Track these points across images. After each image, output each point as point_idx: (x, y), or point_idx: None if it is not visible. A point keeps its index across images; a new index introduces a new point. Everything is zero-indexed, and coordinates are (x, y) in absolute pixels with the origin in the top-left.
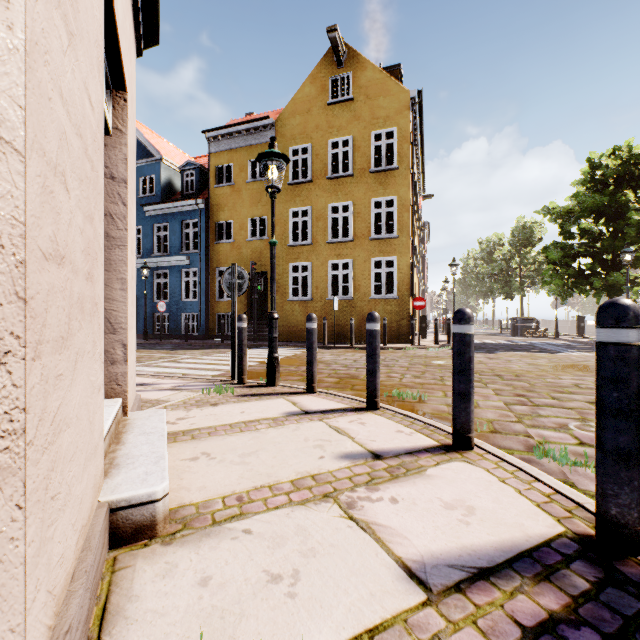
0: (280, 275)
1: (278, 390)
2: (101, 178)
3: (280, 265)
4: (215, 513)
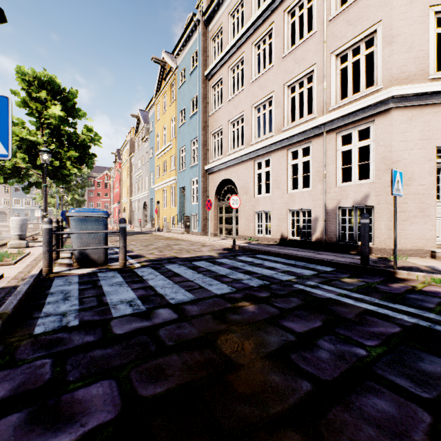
0: None
1: None
2: (433, 192)
3: None
4: None
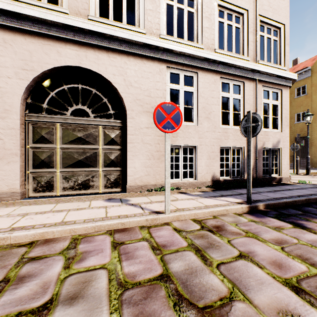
0: (314, 137)
1: (309, 175)
2: None
3: (314, 132)
4: (297, 180)
